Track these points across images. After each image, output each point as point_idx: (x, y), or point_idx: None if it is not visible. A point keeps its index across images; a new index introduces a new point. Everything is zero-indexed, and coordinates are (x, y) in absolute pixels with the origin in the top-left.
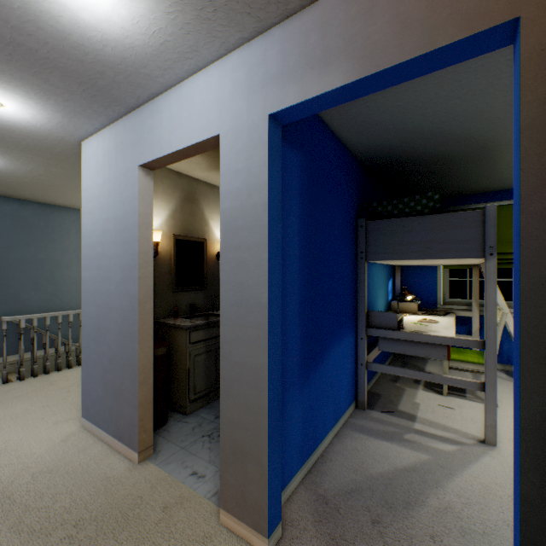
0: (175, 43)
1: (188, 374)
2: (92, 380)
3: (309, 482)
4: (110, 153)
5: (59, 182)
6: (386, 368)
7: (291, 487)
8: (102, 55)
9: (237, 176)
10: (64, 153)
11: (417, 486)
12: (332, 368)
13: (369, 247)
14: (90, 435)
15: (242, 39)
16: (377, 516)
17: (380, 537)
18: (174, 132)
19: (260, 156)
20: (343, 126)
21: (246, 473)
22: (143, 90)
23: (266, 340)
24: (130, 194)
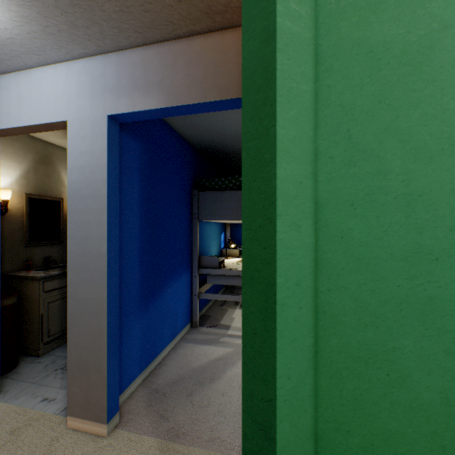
0: (22, 41)
1: (41, 319)
2: None
3: (147, 382)
4: None
5: None
6: (211, 296)
7: (131, 388)
8: None
9: (82, 156)
10: None
11: (221, 368)
12: (170, 299)
13: (201, 211)
14: None
15: (86, 54)
16: (191, 391)
17: (191, 402)
18: (23, 109)
19: (101, 144)
20: (177, 123)
21: (90, 382)
22: None
23: (106, 280)
24: None
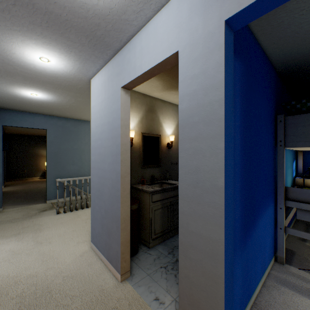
0: None
1: (150, 221)
2: (96, 221)
3: None
4: (105, 82)
5: (82, 107)
6: (304, 235)
7: None
8: (97, 9)
9: (193, 80)
10: (82, 88)
11: None
12: (260, 232)
13: (288, 137)
14: (94, 254)
15: None
16: None
17: None
18: (143, 59)
19: (216, 59)
20: (271, 40)
21: None
22: (123, 34)
23: (222, 219)
24: (116, 107)
